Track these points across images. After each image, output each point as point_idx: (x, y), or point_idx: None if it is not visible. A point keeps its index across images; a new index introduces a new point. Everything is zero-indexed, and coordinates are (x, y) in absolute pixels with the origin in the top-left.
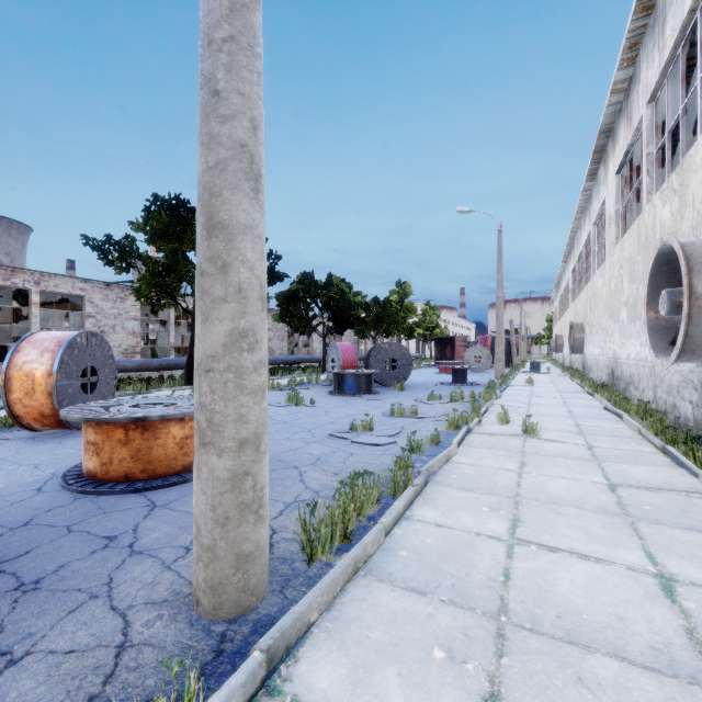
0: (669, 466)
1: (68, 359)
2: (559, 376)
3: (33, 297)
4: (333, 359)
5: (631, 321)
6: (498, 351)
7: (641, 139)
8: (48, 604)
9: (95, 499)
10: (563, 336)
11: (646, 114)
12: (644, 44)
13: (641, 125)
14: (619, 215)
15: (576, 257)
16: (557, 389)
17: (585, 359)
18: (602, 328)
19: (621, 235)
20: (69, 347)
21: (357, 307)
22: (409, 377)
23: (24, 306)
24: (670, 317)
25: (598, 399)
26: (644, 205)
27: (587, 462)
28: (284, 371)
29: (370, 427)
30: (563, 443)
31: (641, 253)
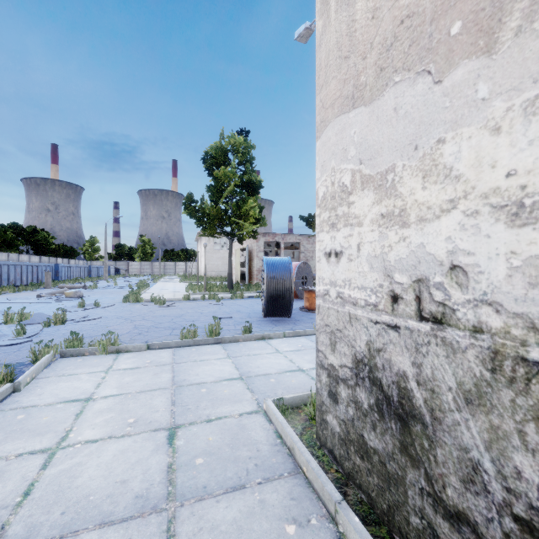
0: None
1: (298, 272)
2: None
3: (281, 245)
4: None
5: None
6: None
7: None
8: (301, 322)
9: (308, 313)
10: None
11: None
12: None
13: None
14: None
15: None
16: None
17: None
18: None
19: None
20: (298, 268)
21: None
22: None
23: (275, 248)
24: None
25: None
26: None
27: None
28: None
29: None
30: None
31: None
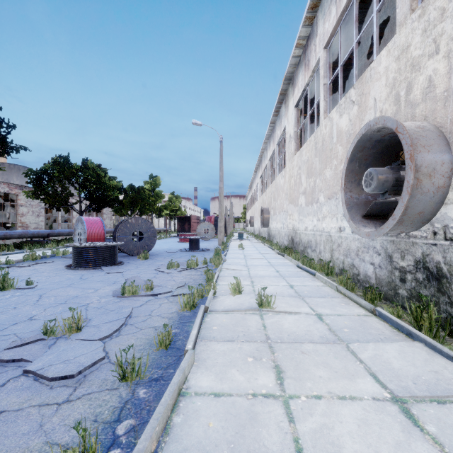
0: (398, 336)
1: None
2: (256, 242)
3: None
4: (80, 232)
5: (309, 204)
6: (220, 225)
7: (315, 79)
8: None
9: None
10: (254, 217)
11: (323, 56)
12: (321, 6)
13: (316, 68)
14: (296, 135)
15: (263, 168)
16: (259, 252)
17: (270, 230)
18: (284, 210)
19: (298, 148)
20: None
21: (112, 189)
22: (156, 246)
23: None
24: (359, 196)
25: (288, 258)
26: (321, 121)
27: (336, 346)
28: (34, 244)
29: (77, 325)
30: (295, 314)
31: (318, 156)
